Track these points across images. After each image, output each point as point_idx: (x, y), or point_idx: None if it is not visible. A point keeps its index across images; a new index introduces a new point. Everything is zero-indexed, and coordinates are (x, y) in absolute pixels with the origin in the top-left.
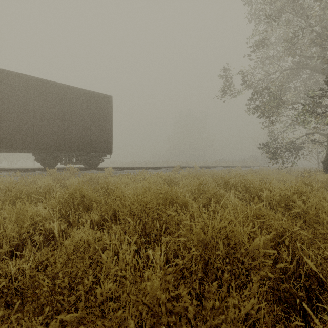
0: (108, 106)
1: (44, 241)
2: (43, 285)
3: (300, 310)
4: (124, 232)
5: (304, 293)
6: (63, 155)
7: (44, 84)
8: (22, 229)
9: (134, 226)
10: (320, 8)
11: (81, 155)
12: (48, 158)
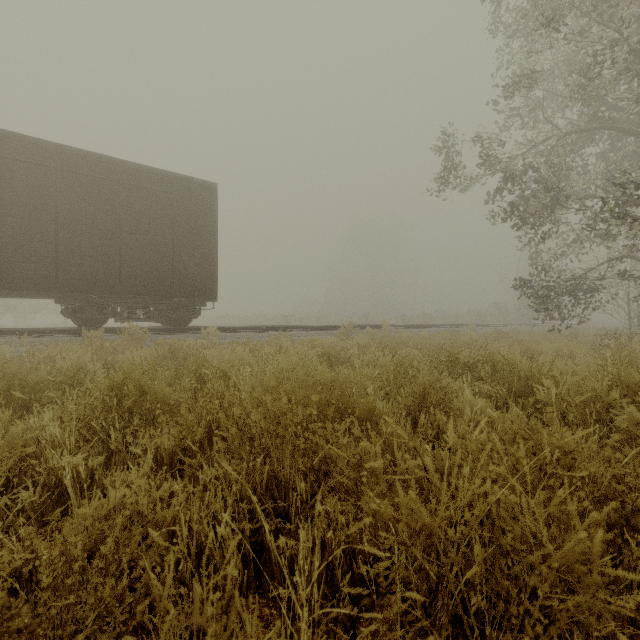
0: (210, 205)
1: (47, 498)
2: None
3: None
4: (229, 480)
5: None
6: (119, 303)
7: (80, 160)
8: None
9: (251, 468)
10: None
11: (155, 302)
12: (88, 309)
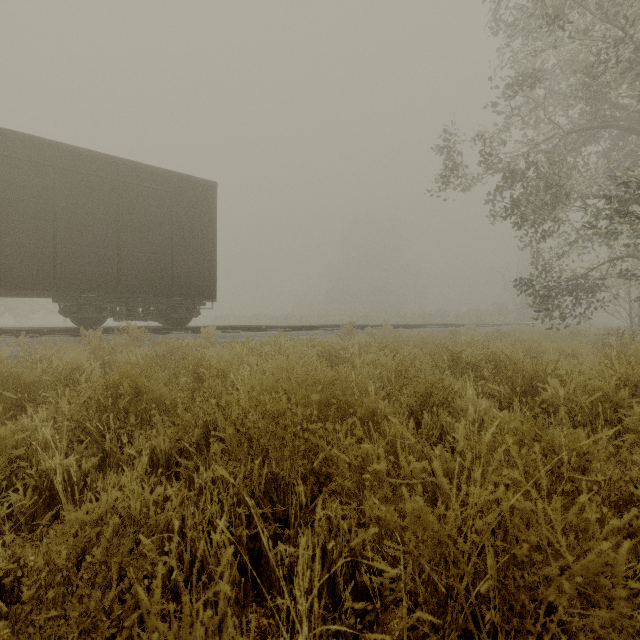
0: (209, 204)
1: (38, 501)
2: None
3: None
4: (226, 483)
5: None
6: (118, 302)
7: (78, 158)
8: None
9: (249, 470)
10: None
11: (154, 301)
12: (87, 308)
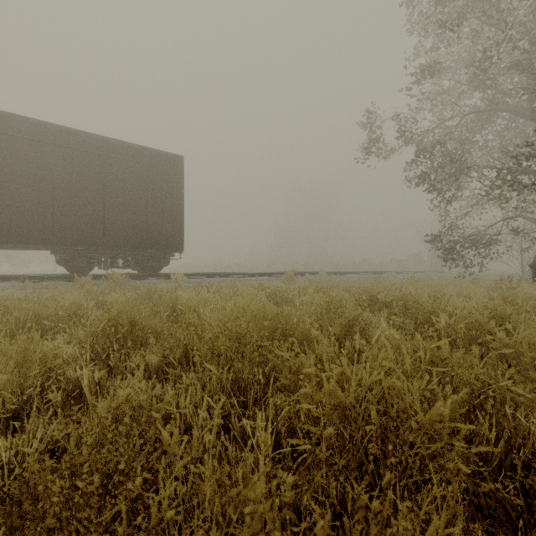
0: (177, 173)
1: (66, 400)
2: (53, 491)
3: (515, 530)
4: (203, 385)
5: (521, 499)
6: (103, 254)
7: (71, 137)
8: (27, 381)
9: (219, 376)
10: (528, 11)
11: (132, 253)
12: (78, 259)
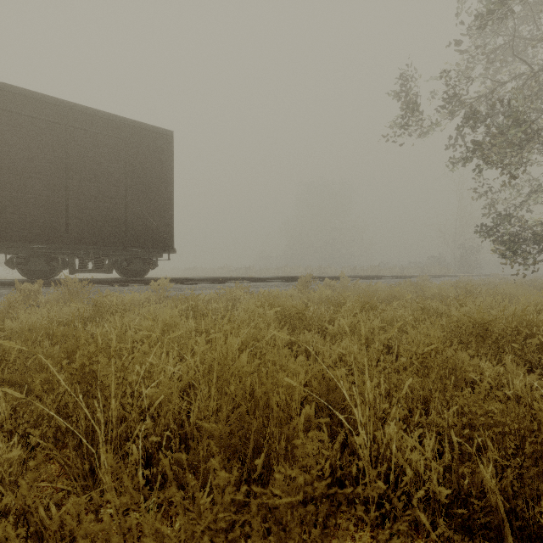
0: (165, 153)
1: None
2: None
3: None
4: None
5: None
6: (68, 253)
7: (21, 99)
8: None
9: None
10: None
11: (108, 252)
12: (34, 260)
